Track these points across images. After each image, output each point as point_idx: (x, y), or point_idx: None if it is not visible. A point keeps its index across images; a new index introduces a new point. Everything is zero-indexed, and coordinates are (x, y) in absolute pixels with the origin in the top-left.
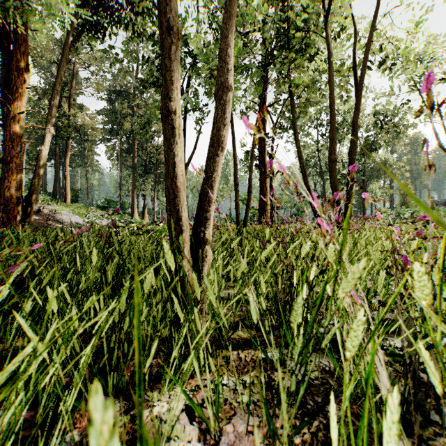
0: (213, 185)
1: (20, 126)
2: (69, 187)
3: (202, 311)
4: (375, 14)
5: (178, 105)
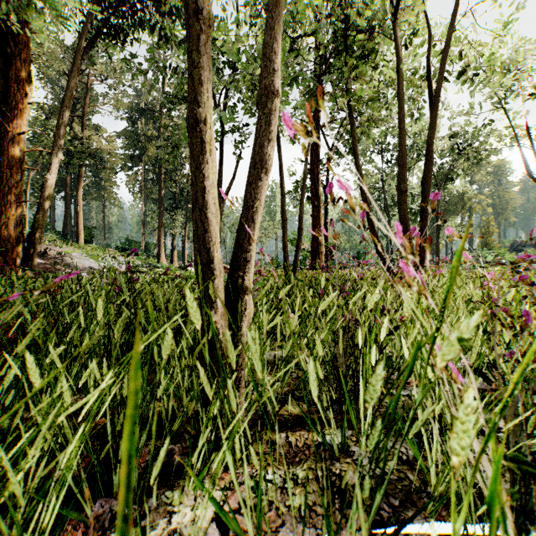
0: (255, 217)
1: (20, 150)
2: (82, 224)
3: (240, 380)
4: (454, 11)
5: (209, 113)
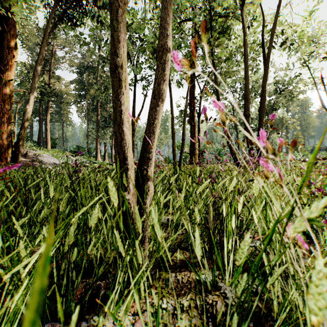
0: (154, 130)
1: (10, 90)
2: (49, 136)
3: (145, 237)
4: (279, 4)
5: (124, 61)
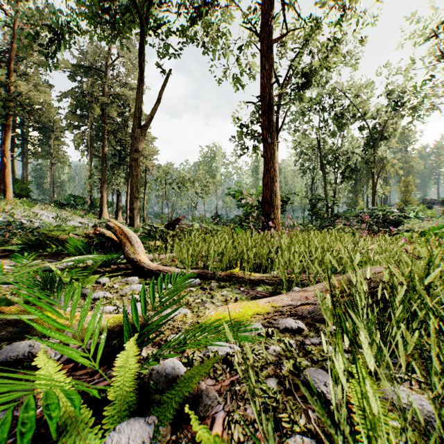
0: None
1: None
2: (11, 177)
3: None
4: None
5: None
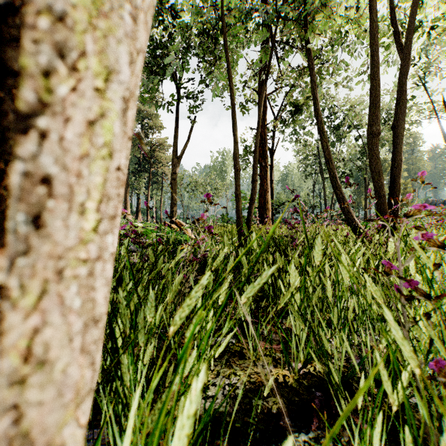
0: None
1: None
2: None
3: None
4: None
5: None
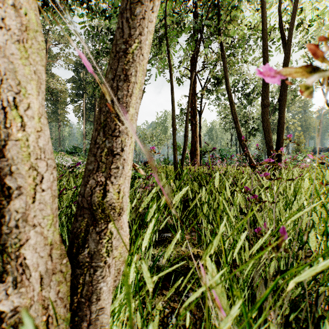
0: (131, 71)
1: None
2: None
3: None
4: None
5: None
